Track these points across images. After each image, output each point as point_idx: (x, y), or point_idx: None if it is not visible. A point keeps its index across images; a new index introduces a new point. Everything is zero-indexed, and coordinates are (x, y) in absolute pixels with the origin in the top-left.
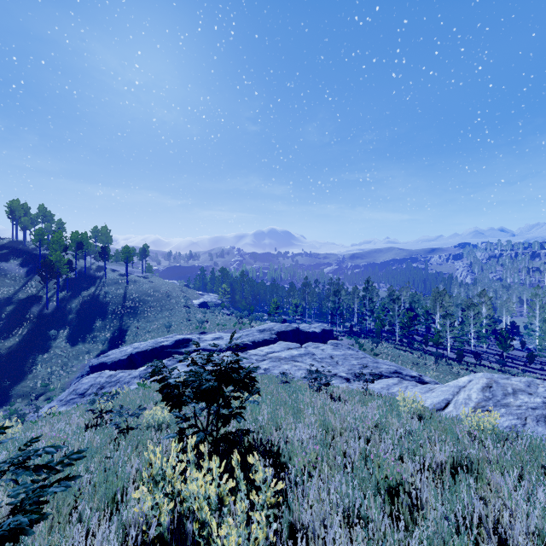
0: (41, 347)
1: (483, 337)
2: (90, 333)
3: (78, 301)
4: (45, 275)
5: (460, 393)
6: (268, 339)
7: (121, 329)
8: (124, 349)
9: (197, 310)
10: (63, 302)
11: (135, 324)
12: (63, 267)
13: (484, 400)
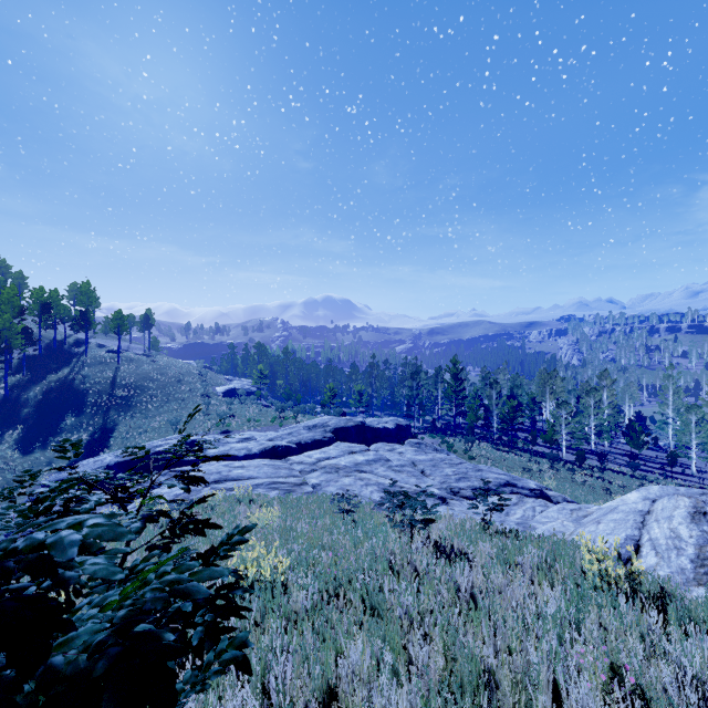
0: None
1: (606, 432)
2: (56, 436)
3: (41, 388)
4: None
5: (649, 525)
6: (320, 439)
7: (105, 429)
8: (101, 458)
9: (221, 401)
10: (16, 390)
11: (126, 421)
12: (15, 337)
13: (707, 540)
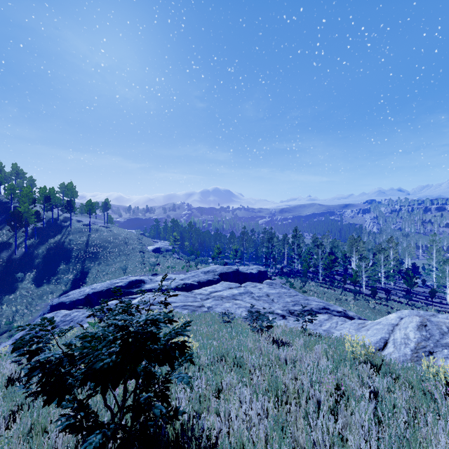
0: (8, 288)
1: (391, 276)
2: (55, 276)
3: (45, 247)
4: (14, 224)
5: (395, 332)
6: (211, 279)
7: (83, 272)
8: (83, 289)
9: (151, 255)
10: (31, 248)
11: (95, 267)
12: (31, 217)
13: (423, 340)
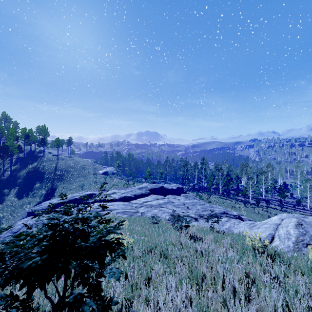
0: None
1: (269, 191)
2: (32, 191)
3: (25, 171)
4: (2, 154)
5: (279, 229)
6: (144, 193)
7: (52, 188)
8: (51, 201)
9: (101, 177)
10: (15, 172)
11: (61, 185)
12: (15, 149)
13: (301, 235)
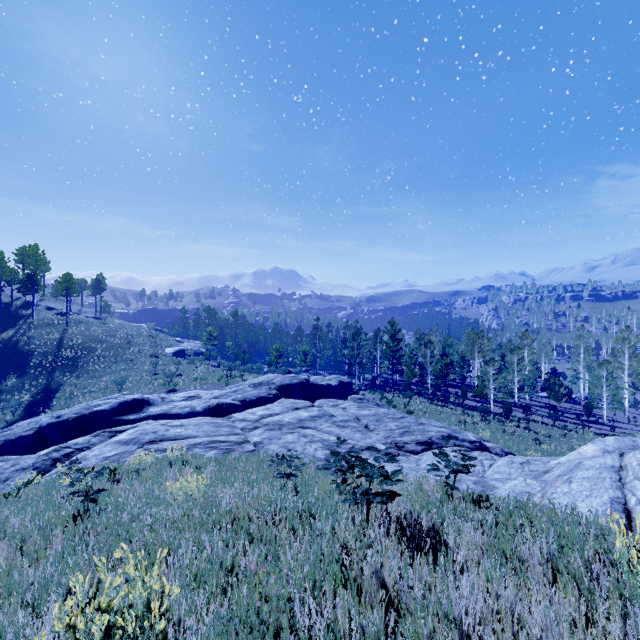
0: None
1: (528, 386)
2: None
3: None
4: None
5: (631, 484)
6: (265, 396)
7: (48, 389)
8: (37, 419)
9: (169, 361)
10: None
11: (72, 382)
12: None
13: None
